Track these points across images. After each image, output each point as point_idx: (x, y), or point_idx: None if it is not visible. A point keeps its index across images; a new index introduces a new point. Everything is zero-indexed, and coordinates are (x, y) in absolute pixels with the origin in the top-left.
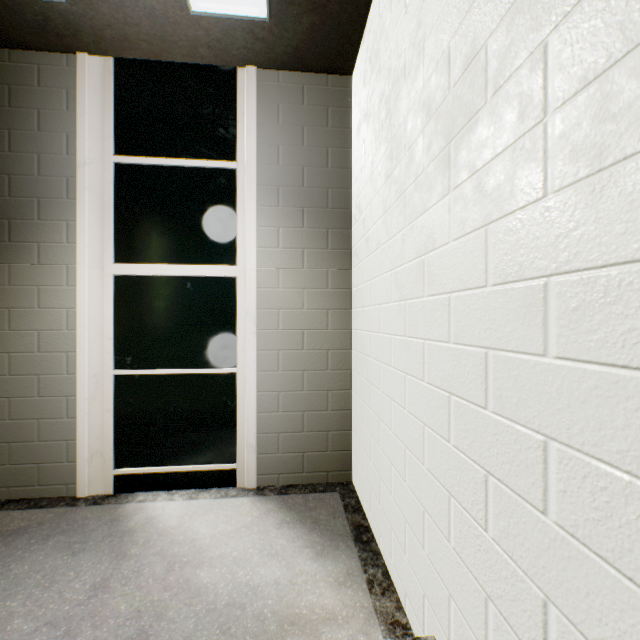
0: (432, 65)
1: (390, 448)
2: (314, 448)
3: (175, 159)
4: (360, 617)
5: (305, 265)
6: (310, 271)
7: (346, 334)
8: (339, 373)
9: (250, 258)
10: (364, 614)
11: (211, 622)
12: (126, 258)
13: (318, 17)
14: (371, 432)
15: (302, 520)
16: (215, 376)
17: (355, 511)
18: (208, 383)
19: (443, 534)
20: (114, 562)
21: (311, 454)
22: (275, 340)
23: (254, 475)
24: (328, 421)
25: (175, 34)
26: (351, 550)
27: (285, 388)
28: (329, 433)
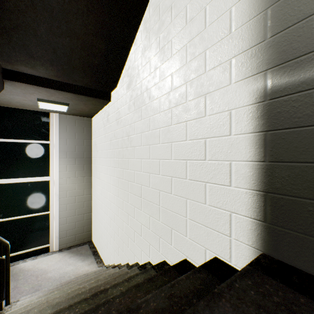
0: (109, 157)
1: (102, 229)
2: (79, 232)
3: (23, 140)
4: (94, 268)
5: (76, 176)
6: (78, 178)
7: (90, 196)
8: (88, 208)
9: (56, 175)
10: (95, 268)
11: (56, 281)
12: (0, 177)
13: (82, 112)
14: (98, 225)
15: (77, 254)
16: (41, 215)
17: (93, 248)
18: (38, 218)
19: (110, 244)
20: (15, 282)
21: (78, 235)
22: (66, 201)
23: (58, 246)
24: (84, 223)
25: (29, 107)
26: (92, 257)
27: (69, 216)
28: (84, 227)
